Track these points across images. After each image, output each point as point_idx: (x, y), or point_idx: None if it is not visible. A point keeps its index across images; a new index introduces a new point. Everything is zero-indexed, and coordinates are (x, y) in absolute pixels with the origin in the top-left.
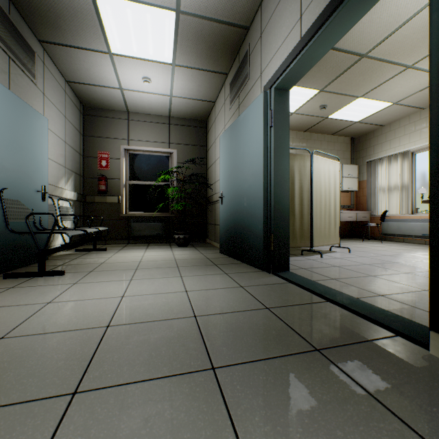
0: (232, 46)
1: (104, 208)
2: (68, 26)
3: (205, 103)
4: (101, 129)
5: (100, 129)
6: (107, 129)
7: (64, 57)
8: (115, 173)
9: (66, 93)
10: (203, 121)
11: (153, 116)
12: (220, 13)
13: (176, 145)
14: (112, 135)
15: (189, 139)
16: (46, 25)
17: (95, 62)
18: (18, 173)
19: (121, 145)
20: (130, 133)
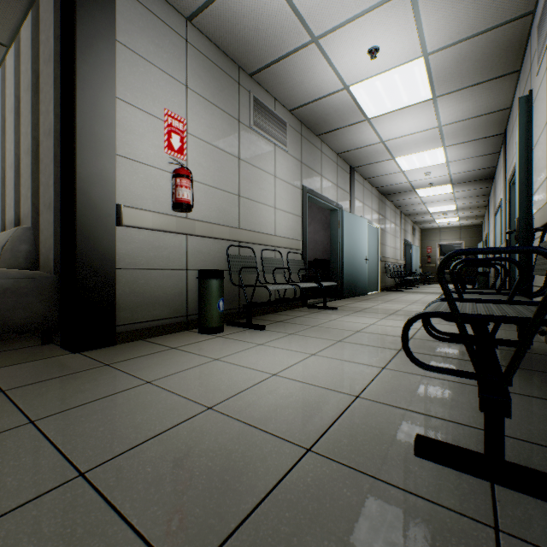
0: (480, 216)
1: (429, 269)
2: (425, 223)
3: (477, 222)
4: (427, 237)
5: (427, 237)
6: (430, 237)
7: (421, 225)
8: (433, 254)
9: (418, 231)
10: (479, 225)
11: (451, 228)
12: (472, 216)
13: (464, 239)
14: (432, 239)
15: (471, 235)
16: (419, 223)
17: (430, 224)
18: (416, 263)
19: (436, 242)
20: (440, 237)
